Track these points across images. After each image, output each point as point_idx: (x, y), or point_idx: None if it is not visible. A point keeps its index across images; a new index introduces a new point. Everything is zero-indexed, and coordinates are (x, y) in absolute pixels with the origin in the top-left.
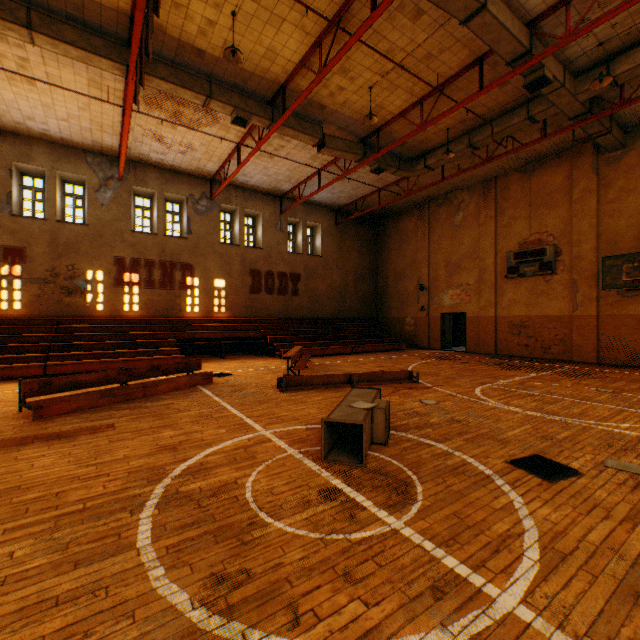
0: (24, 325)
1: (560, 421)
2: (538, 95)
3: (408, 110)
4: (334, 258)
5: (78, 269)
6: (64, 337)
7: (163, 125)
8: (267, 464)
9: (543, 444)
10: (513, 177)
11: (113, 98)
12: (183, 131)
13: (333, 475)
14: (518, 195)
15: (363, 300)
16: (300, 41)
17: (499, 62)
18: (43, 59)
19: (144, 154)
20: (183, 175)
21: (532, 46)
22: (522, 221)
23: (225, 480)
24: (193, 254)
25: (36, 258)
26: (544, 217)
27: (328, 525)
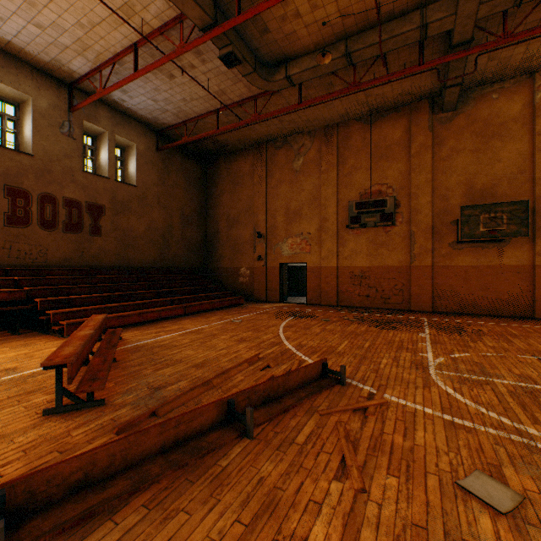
0: None
1: None
2: (431, 3)
3: None
4: (155, 192)
5: None
6: None
7: None
8: None
9: None
10: (355, 126)
11: None
12: None
13: None
14: (360, 145)
15: (191, 247)
16: None
17: None
18: None
19: None
20: None
21: None
22: (363, 171)
23: None
24: None
25: None
26: (384, 169)
27: None
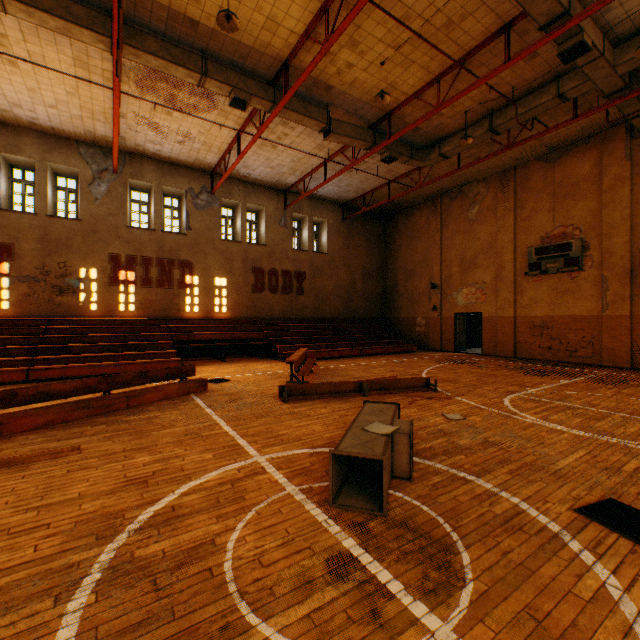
0: (12, 326)
1: (619, 445)
2: (569, 70)
3: (423, 90)
4: (341, 255)
5: (70, 267)
6: (53, 339)
7: (158, 111)
8: (258, 510)
9: (611, 480)
10: (534, 166)
11: (102, 80)
12: (179, 118)
13: (344, 530)
14: (540, 186)
15: (371, 299)
16: (304, 7)
17: (529, 30)
18: (22, 34)
19: (140, 145)
20: (182, 168)
21: (570, 6)
22: (544, 214)
23: (199, 538)
24: (192, 251)
25: (25, 255)
26: (569, 209)
27: (340, 633)
